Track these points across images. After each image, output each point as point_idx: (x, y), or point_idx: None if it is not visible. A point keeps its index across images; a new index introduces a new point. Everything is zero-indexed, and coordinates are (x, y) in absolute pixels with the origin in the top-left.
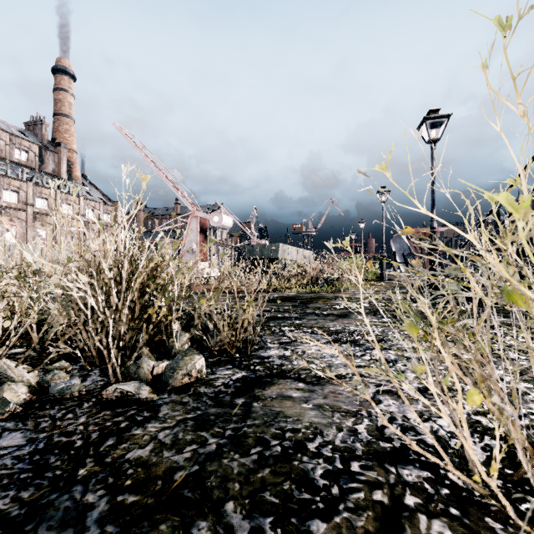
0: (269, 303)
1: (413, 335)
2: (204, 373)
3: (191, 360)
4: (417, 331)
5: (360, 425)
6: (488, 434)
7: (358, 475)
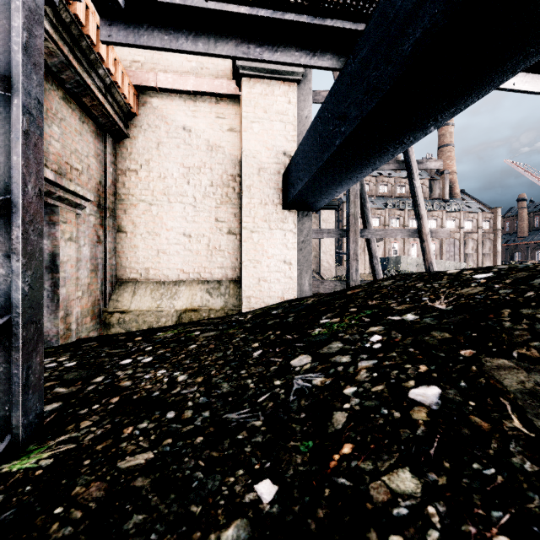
0: None
1: None
2: None
3: None
4: None
5: None
6: None
7: None
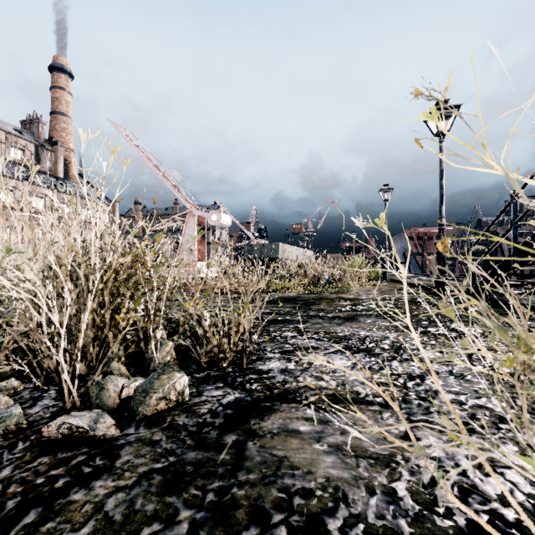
0: (268, 304)
1: None
2: (187, 395)
3: (169, 379)
4: None
5: (399, 483)
6: None
7: None
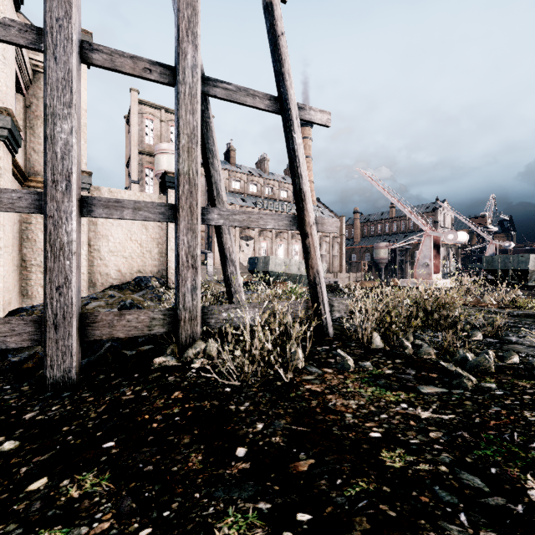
0: (512, 317)
1: None
2: (481, 338)
3: (477, 332)
4: None
5: None
6: None
7: (534, 357)
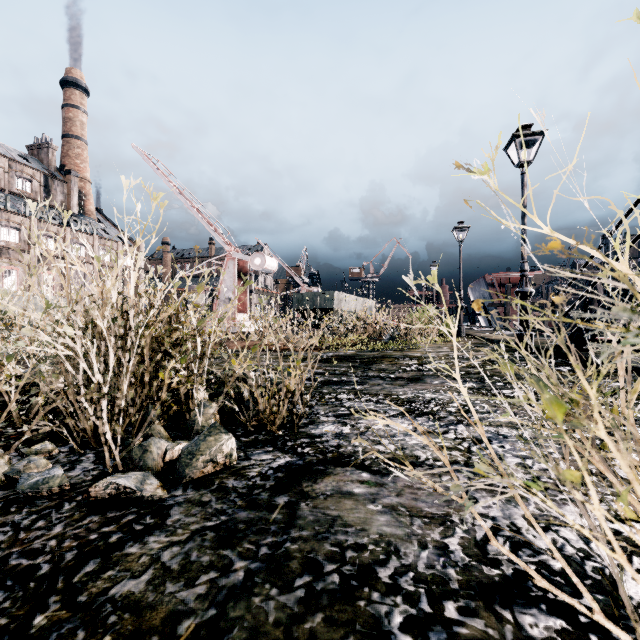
0: (321, 363)
1: (556, 418)
2: (235, 458)
3: (216, 441)
4: (563, 412)
5: (452, 539)
6: (637, 553)
7: (456, 625)
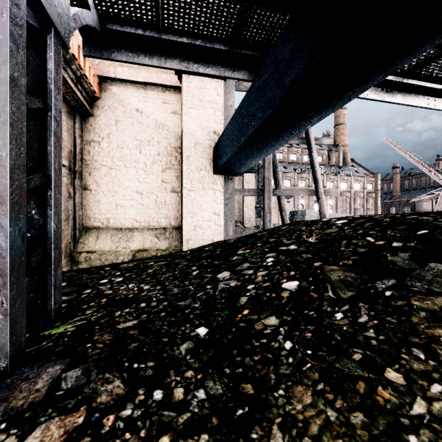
0: None
1: None
2: None
3: None
4: None
5: None
6: None
7: None
